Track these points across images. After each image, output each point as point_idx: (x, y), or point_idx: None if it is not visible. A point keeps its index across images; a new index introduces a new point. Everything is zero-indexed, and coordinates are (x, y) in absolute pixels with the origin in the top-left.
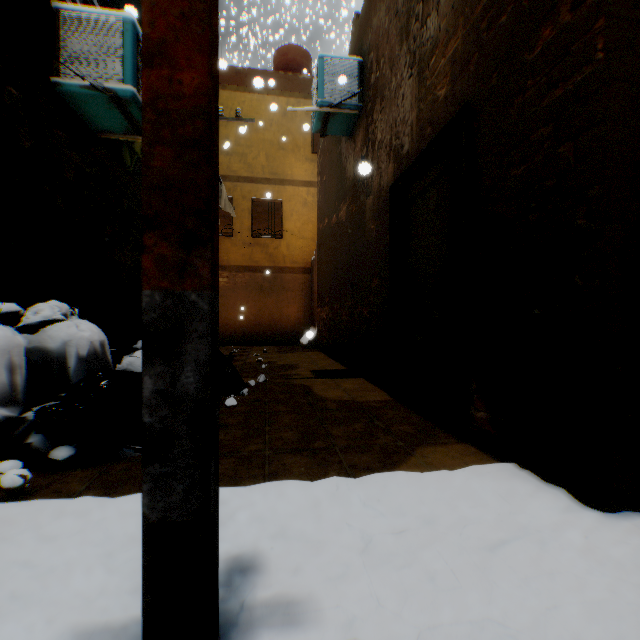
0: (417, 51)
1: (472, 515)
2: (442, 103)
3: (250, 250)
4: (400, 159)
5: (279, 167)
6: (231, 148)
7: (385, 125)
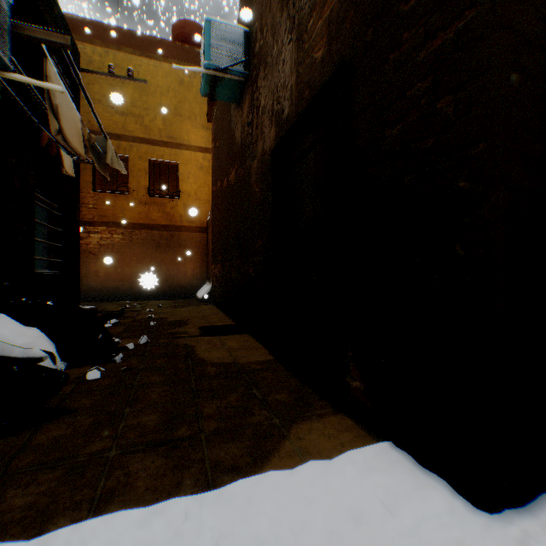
0: (296, 16)
1: (351, 545)
2: (319, 65)
3: (147, 208)
4: (281, 123)
5: (176, 132)
6: (127, 109)
7: (268, 91)
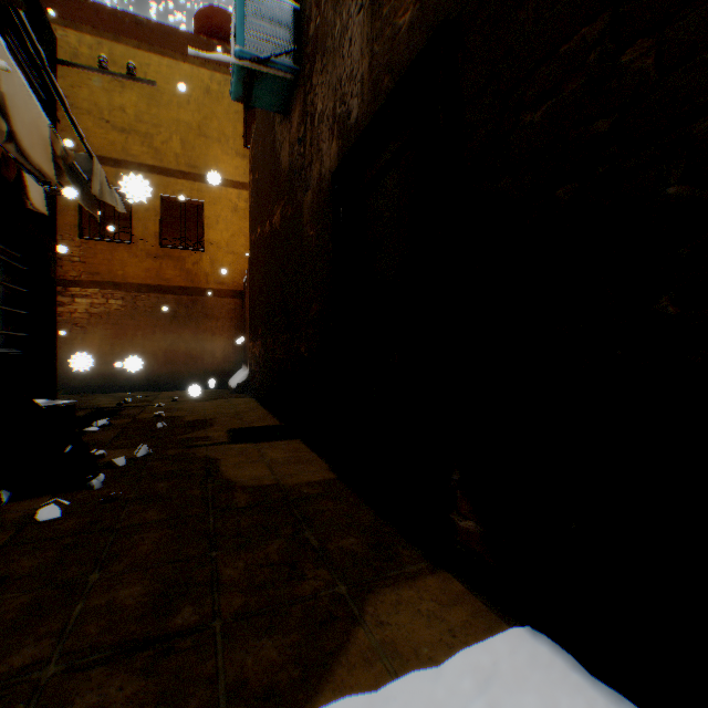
0: None
1: None
2: (406, 35)
3: (158, 264)
4: (346, 133)
5: (200, 159)
6: (130, 124)
7: (327, 89)
